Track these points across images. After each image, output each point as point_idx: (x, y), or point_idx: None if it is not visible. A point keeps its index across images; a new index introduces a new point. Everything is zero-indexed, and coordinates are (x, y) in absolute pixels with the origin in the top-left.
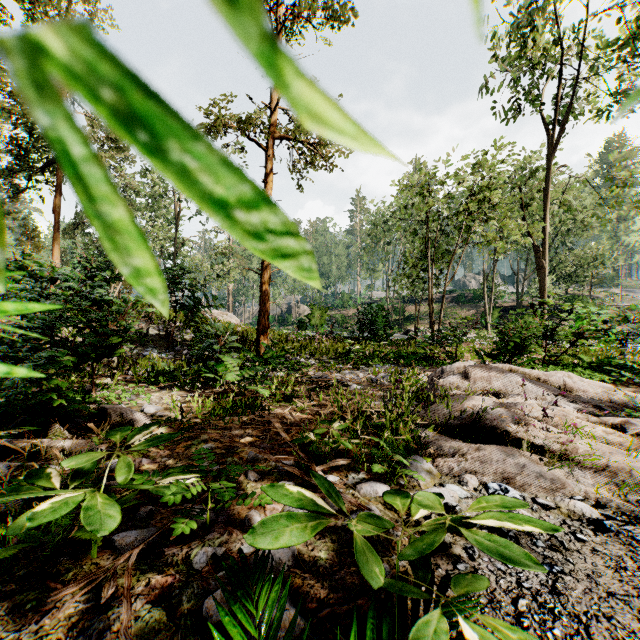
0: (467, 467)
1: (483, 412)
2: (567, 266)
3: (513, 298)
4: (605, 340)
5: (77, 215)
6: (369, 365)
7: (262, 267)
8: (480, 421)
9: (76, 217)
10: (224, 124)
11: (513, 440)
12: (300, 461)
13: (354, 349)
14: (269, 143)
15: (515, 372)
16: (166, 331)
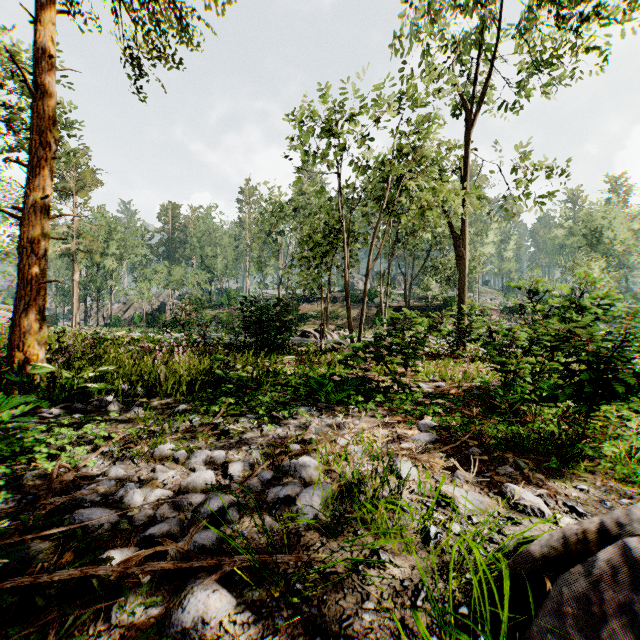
0: None
1: None
2: (446, 269)
3: (398, 299)
4: None
5: None
6: (259, 414)
7: (24, 203)
8: None
9: None
10: None
11: None
12: None
13: (231, 374)
14: None
15: None
16: None
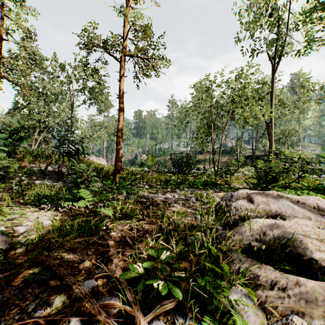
0: (292, 306)
1: (292, 242)
2: (277, 135)
3: (250, 151)
4: (319, 174)
5: (15, 103)
6: (180, 189)
7: (117, 131)
8: (287, 249)
9: (15, 104)
10: (92, 42)
11: (319, 267)
12: (125, 309)
13: (171, 179)
14: (121, 58)
15: (280, 196)
16: (58, 169)
